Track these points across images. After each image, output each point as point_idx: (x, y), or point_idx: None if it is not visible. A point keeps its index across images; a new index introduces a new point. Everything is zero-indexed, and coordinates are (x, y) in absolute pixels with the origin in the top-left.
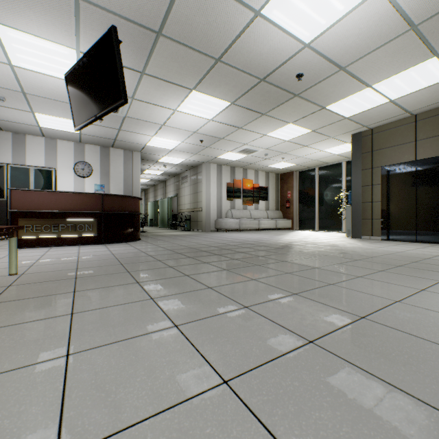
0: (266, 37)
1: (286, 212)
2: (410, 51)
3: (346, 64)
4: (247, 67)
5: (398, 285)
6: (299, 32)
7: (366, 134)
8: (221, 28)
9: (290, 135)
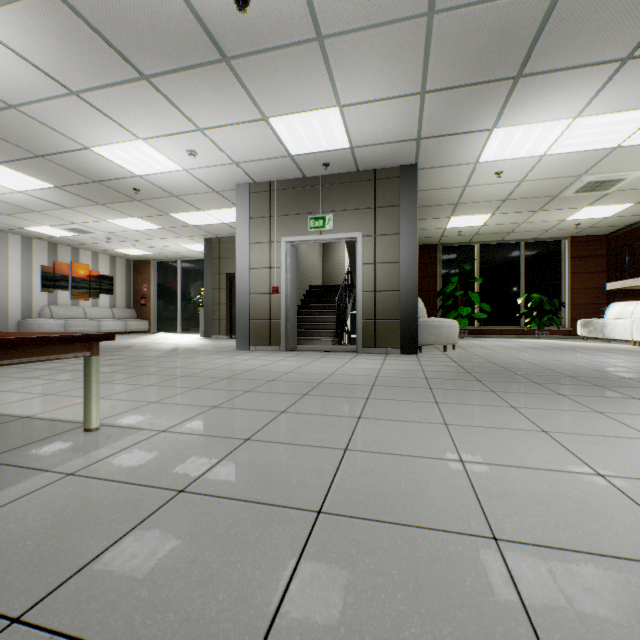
0: (98, 161)
1: (142, 310)
2: (222, 201)
3: (178, 194)
4: (78, 170)
5: (183, 357)
6: (130, 168)
7: (216, 241)
8: (47, 142)
9: (138, 226)
